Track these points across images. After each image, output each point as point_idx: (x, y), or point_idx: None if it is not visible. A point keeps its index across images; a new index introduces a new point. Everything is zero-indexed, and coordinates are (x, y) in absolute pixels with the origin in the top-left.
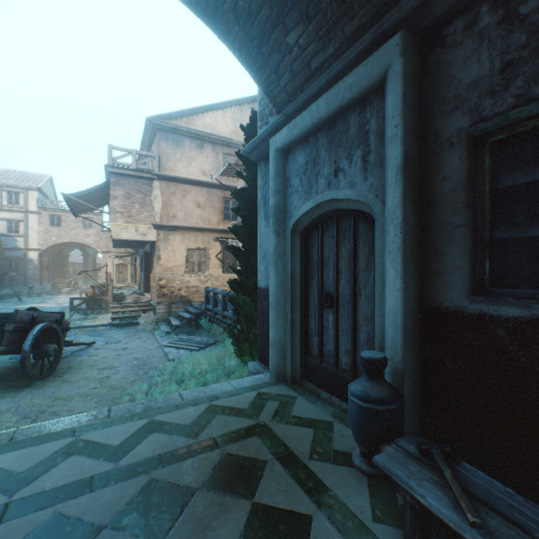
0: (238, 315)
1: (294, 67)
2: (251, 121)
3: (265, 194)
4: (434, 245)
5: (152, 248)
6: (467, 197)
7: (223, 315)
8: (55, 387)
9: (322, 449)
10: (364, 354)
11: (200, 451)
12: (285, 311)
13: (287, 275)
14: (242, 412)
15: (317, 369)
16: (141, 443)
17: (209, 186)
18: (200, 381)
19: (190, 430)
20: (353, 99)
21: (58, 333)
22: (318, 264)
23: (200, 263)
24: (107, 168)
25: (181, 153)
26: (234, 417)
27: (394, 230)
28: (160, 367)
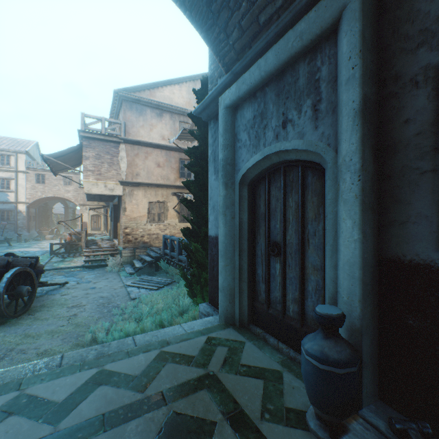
0: (190, 261)
1: (242, 23)
2: (202, 86)
3: (215, 151)
4: (395, 193)
5: (119, 201)
6: (436, 140)
7: (178, 259)
8: (26, 325)
9: (274, 406)
10: (319, 310)
11: (146, 410)
12: (234, 258)
13: (235, 225)
14: (192, 360)
15: (265, 314)
16: (86, 399)
17: (167, 149)
18: (157, 319)
19: (138, 382)
20: (303, 48)
21: (32, 275)
22: (265, 215)
23: (160, 214)
24: (80, 132)
25: (144, 121)
26: (184, 366)
27: (351, 177)
28: (122, 306)
